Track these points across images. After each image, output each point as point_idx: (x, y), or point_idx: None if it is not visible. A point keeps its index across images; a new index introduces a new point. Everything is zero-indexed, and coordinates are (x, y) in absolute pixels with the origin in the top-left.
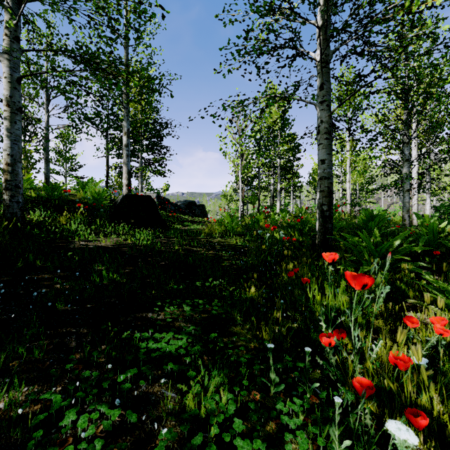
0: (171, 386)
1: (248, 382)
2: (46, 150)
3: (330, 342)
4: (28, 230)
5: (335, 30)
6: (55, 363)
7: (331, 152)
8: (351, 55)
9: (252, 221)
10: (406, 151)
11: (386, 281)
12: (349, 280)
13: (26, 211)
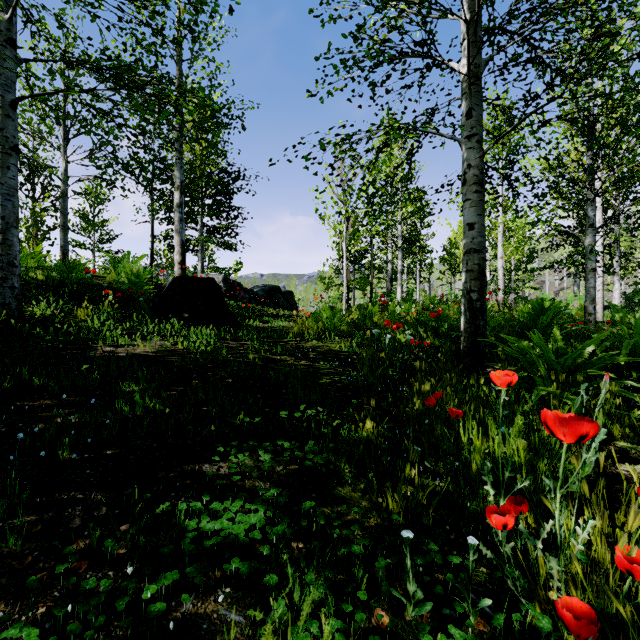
0: (236, 601)
1: (367, 592)
2: (64, 212)
3: (506, 523)
4: (26, 331)
5: (493, 25)
6: (41, 558)
7: (483, 212)
8: (516, 63)
9: (363, 316)
10: (590, 212)
11: (578, 411)
12: (553, 426)
13: (27, 302)
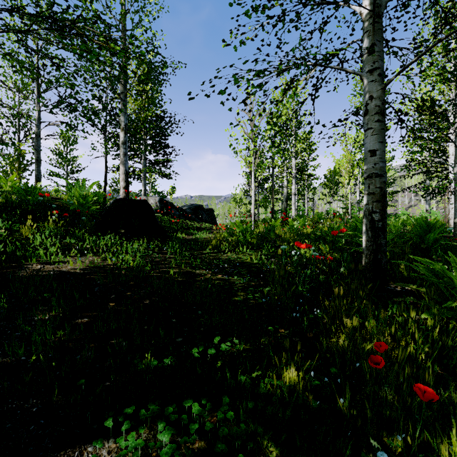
0: None
1: None
2: (37, 149)
3: None
4: None
5: None
6: None
7: (384, 139)
8: None
9: (267, 229)
10: None
11: None
12: None
13: None
